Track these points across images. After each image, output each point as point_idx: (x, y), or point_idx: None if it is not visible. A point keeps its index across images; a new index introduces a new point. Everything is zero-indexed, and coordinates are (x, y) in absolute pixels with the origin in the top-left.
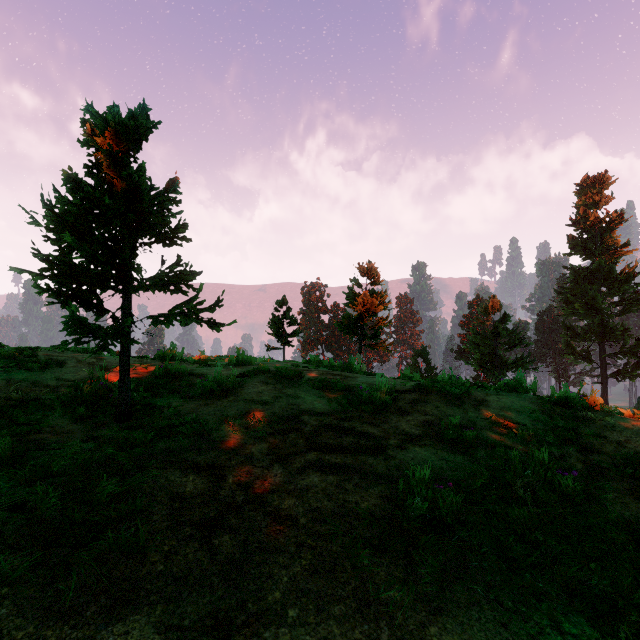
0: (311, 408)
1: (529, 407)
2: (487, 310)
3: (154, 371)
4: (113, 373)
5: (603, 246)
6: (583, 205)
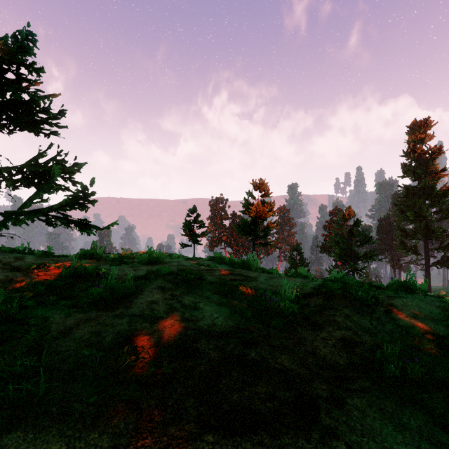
0: (210, 325)
1: (440, 313)
2: (344, 217)
3: (60, 272)
4: (21, 274)
5: (427, 171)
6: (412, 141)
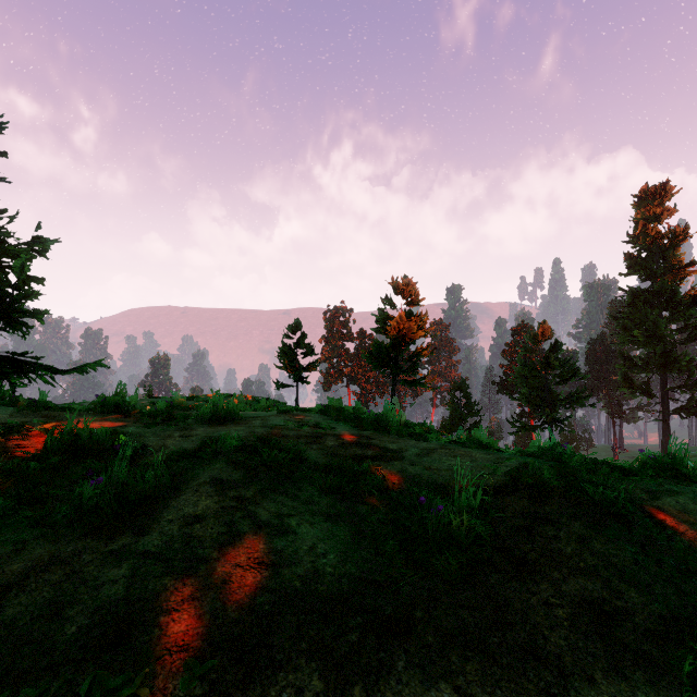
0: (307, 579)
1: None
2: (536, 337)
3: (44, 443)
4: None
5: (664, 265)
6: (642, 219)
